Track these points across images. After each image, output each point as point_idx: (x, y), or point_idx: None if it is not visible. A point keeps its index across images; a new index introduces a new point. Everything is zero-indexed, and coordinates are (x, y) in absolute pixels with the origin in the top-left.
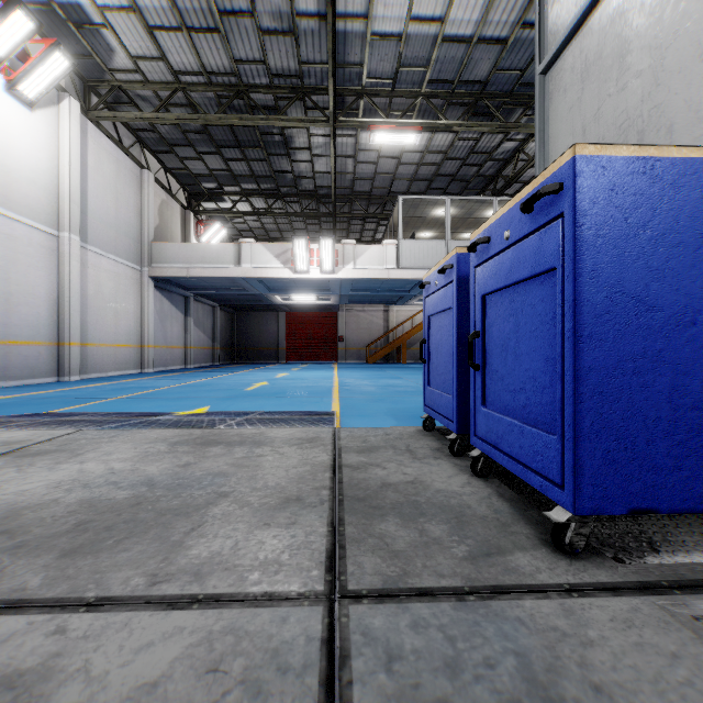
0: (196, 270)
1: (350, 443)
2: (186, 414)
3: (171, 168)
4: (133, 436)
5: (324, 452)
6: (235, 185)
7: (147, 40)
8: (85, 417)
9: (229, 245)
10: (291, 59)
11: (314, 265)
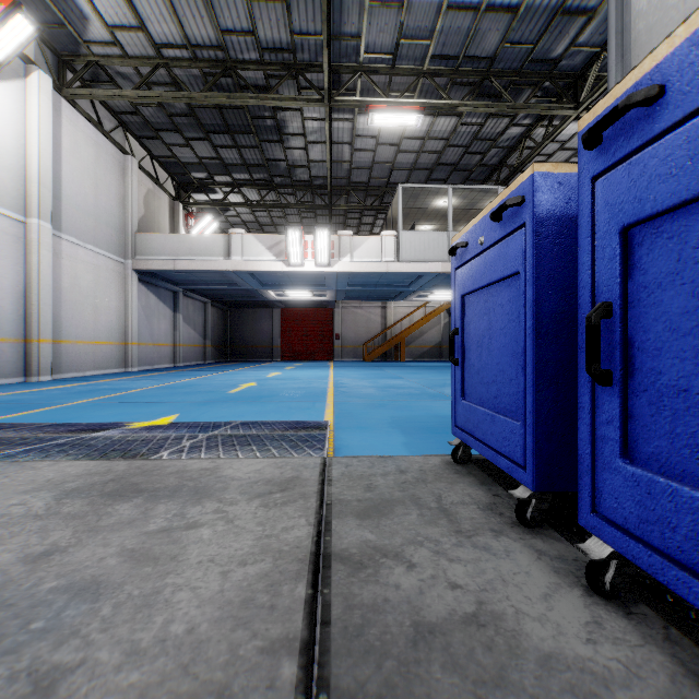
0: (182, 263)
1: (347, 491)
2: (140, 427)
3: (158, 156)
4: (16, 476)
5: (303, 514)
6: (226, 174)
7: (124, 6)
8: (4, 433)
9: (218, 236)
10: (282, 31)
11: (309, 257)
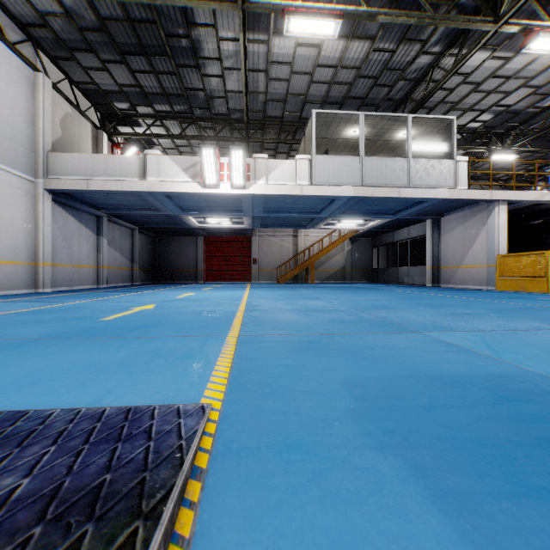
0: (96, 183)
1: None
2: None
3: (78, 82)
4: None
5: None
6: (148, 105)
7: None
8: None
9: (133, 157)
10: None
11: (224, 179)
